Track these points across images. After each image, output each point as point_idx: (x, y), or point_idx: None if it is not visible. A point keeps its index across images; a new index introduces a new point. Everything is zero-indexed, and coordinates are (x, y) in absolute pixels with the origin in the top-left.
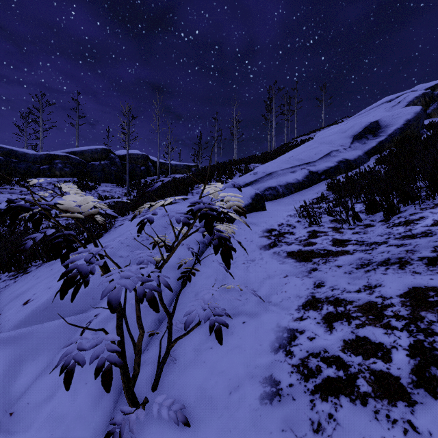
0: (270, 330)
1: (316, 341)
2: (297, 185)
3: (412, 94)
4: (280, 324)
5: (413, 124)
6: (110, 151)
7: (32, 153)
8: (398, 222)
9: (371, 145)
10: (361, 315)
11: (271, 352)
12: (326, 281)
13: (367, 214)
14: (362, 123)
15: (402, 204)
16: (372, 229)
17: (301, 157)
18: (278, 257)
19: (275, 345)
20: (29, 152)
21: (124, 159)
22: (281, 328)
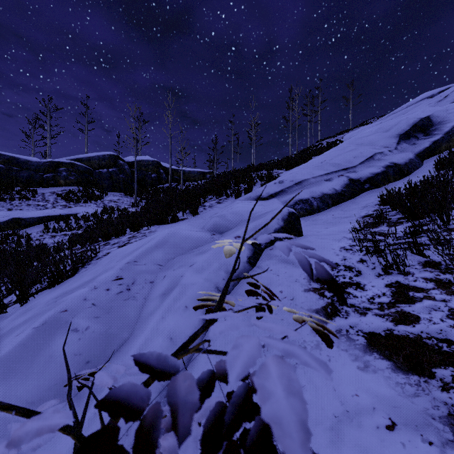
0: None
1: None
2: (335, 196)
3: None
4: None
5: None
6: (119, 157)
7: (35, 161)
8: None
9: (423, 146)
10: None
11: None
12: None
13: None
14: (409, 120)
15: None
16: None
17: (336, 161)
18: (351, 347)
19: None
20: (32, 159)
21: (133, 165)
22: None
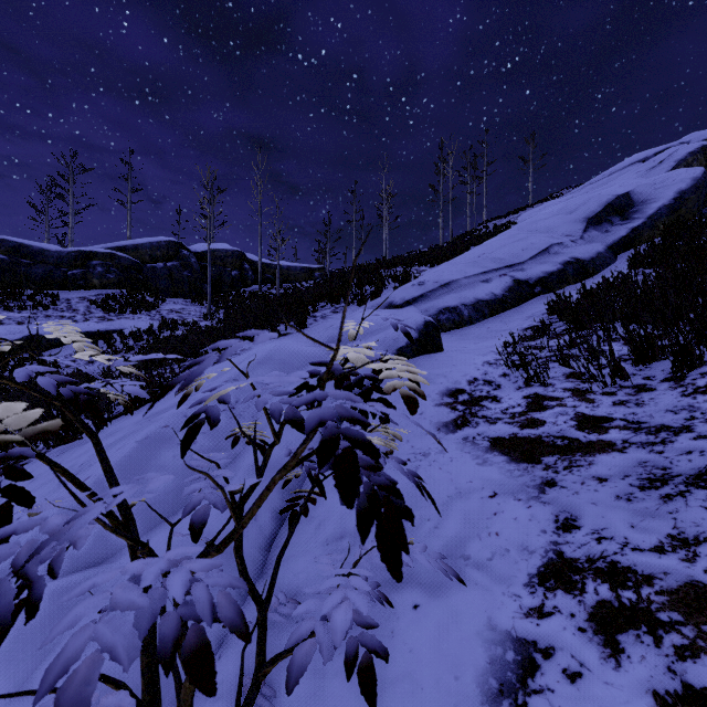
0: (475, 636)
1: (586, 685)
2: (493, 303)
3: (683, 147)
4: (496, 621)
5: (691, 198)
6: (181, 246)
7: (55, 250)
8: (705, 385)
9: (618, 234)
10: (682, 619)
11: (482, 705)
12: (580, 516)
13: (635, 364)
14: (602, 197)
15: (705, 347)
16: (652, 397)
17: (499, 255)
18: (474, 449)
19: (490, 685)
20: (50, 247)
21: (204, 258)
22: (499, 633)
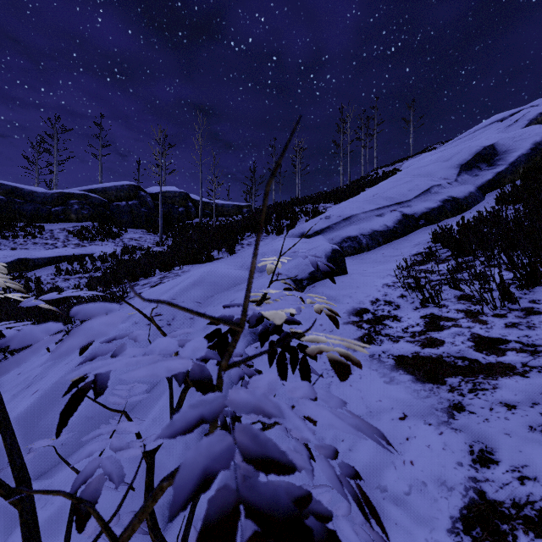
0: None
1: None
2: (386, 233)
3: (534, 109)
4: None
5: None
6: (140, 188)
7: (41, 192)
8: None
9: (485, 177)
10: None
11: None
12: (496, 448)
13: (519, 289)
14: (472, 148)
15: None
16: (541, 320)
17: (390, 194)
18: (381, 367)
19: None
20: (38, 190)
21: (157, 198)
22: None
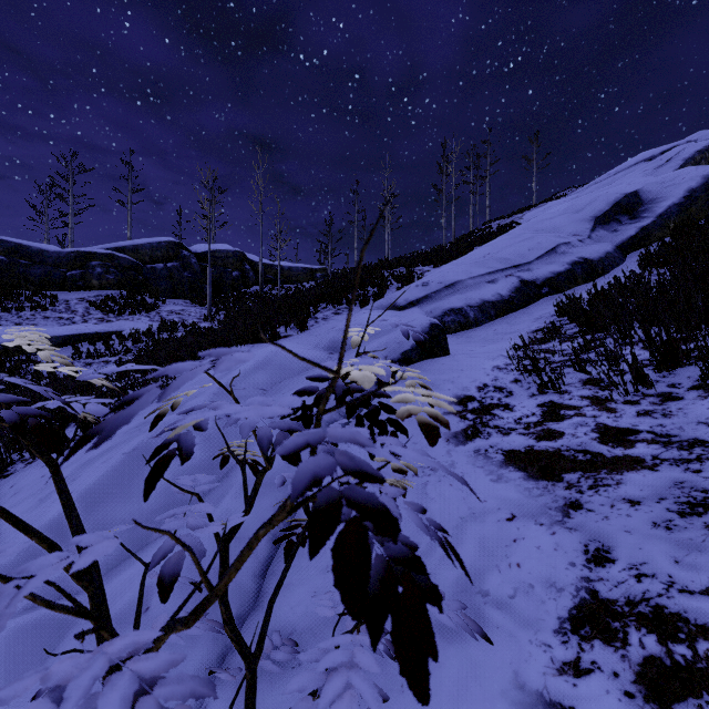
0: (499, 696)
1: None
2: (500, 304)
3: (691, 146)
4: (524, 677)
5: (702, 196)
6: (182, 246)
7: (54, 250)
8: None
9: (627, 234)
10: None
11: None
12: (613, 546)
13: (657, 370)
14: (609, 196)
15: None
16: (680, 406)
17: (505, 254)
18: (487, 464)
19: None
20: (49, 248)
21: (204, 258)
22: (528, 694)
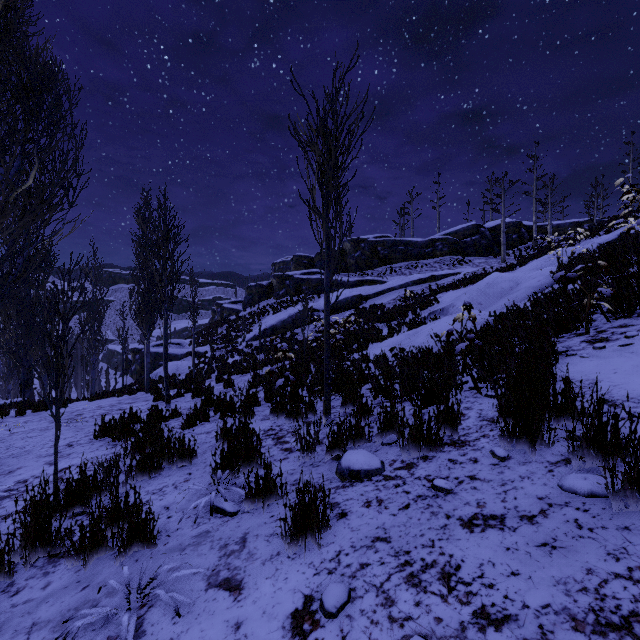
0: None
1: None
2: None
3: None
4: None
5: None
6: (480, 226)
7: (420, 241)
8: None
9: None
10: None
11: None
12: None
13: None
14: None
15: None
16: None
17: None
18: None
19: None
20: (418, 240)
21: (493, 230)
22: None
